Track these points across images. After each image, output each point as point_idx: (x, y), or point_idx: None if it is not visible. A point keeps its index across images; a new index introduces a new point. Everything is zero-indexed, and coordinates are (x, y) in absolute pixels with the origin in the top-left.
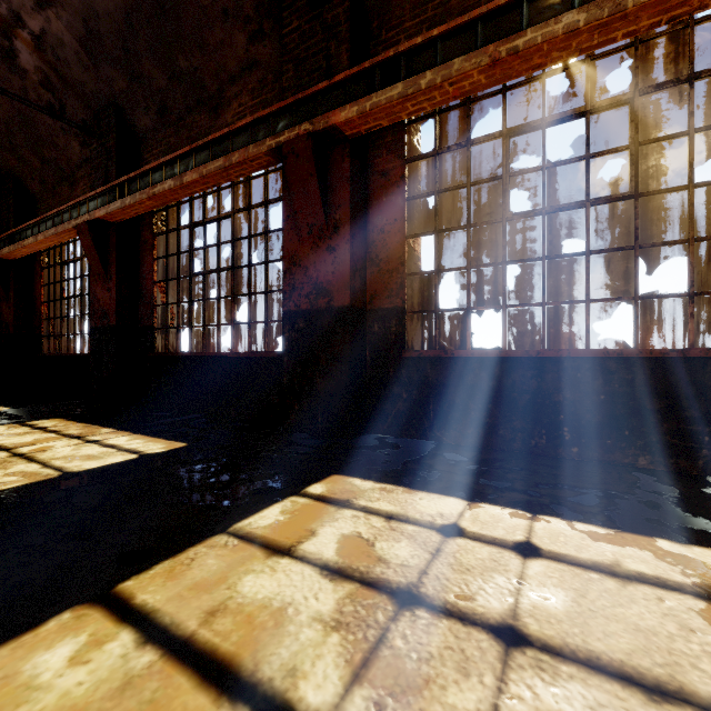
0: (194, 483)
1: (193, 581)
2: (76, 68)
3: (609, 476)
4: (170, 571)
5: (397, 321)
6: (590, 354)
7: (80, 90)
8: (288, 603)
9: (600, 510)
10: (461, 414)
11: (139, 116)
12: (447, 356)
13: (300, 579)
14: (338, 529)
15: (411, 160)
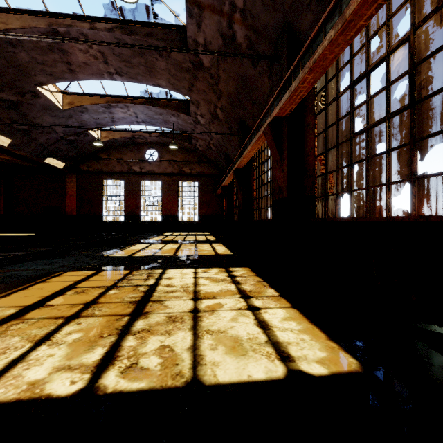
0: None
1: None
2: (262, 15)
3: None
4: None
5: None
6: None
7: (265, 32)
8: None
9: None
10: None
11: (303, 18)
12: None
13: None
14: None
15: None
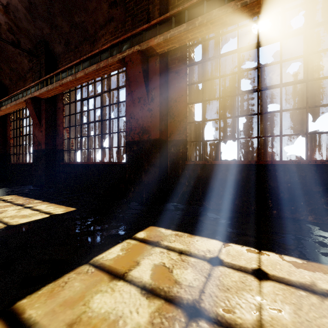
0: (76, 231)
1: (63, 299)
2: (24, 22)
3: (294, 226)
4: (51, 291)
5: (183, 146)
6: (283, 163)
7: (27, 33)
8: (119, 316)
9: (295, 247)
10: (215, 193)
11: (56, 46)
12: (208, 163)
13: (128, 297)
14: (152, 260)
15: (190, 65)
